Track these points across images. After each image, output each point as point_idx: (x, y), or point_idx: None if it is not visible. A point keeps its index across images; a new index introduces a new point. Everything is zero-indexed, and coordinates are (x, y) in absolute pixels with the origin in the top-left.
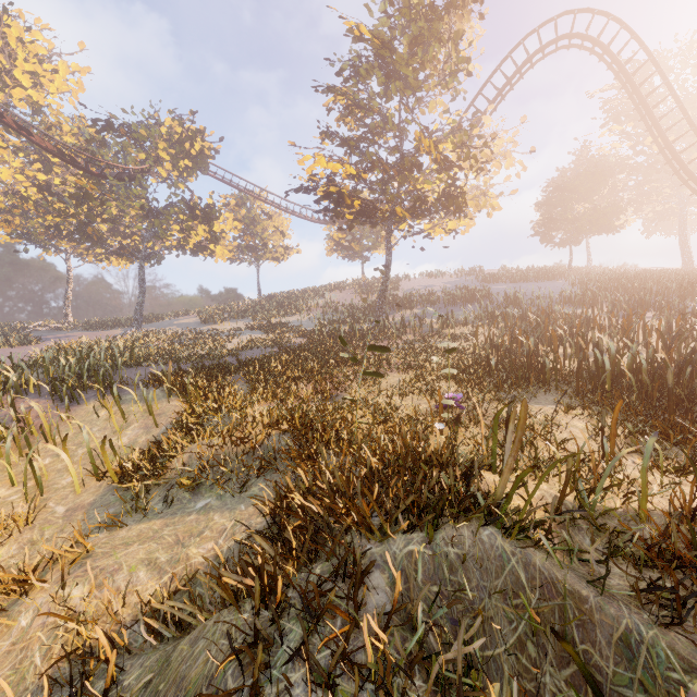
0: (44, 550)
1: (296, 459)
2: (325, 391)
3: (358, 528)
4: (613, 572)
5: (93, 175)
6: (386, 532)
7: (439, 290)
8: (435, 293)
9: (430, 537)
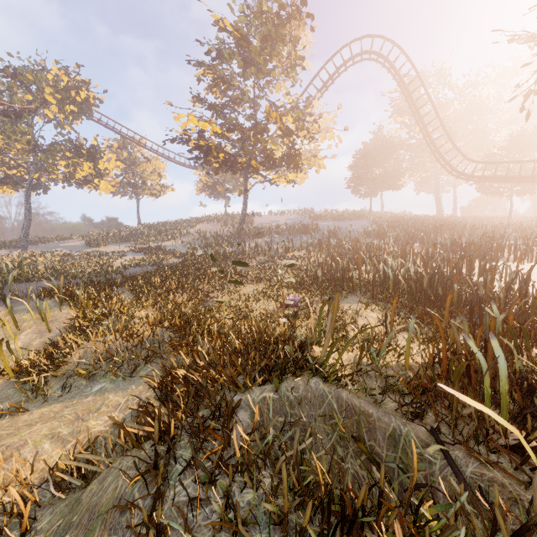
0: None
1: (177, 347)
2: (197, 298)
3: (228, 385)
4: (388, 400)
5: None
6: (247, 386)
7: (283, 224)
8: (279, 226)
9: (277, 385)
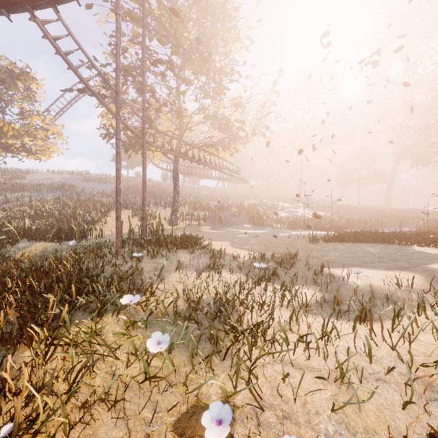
0: None
1: None
2: None
3: None
4: None
5: None
6: None
7: (53, 182)
8: (44, 184)
9: None
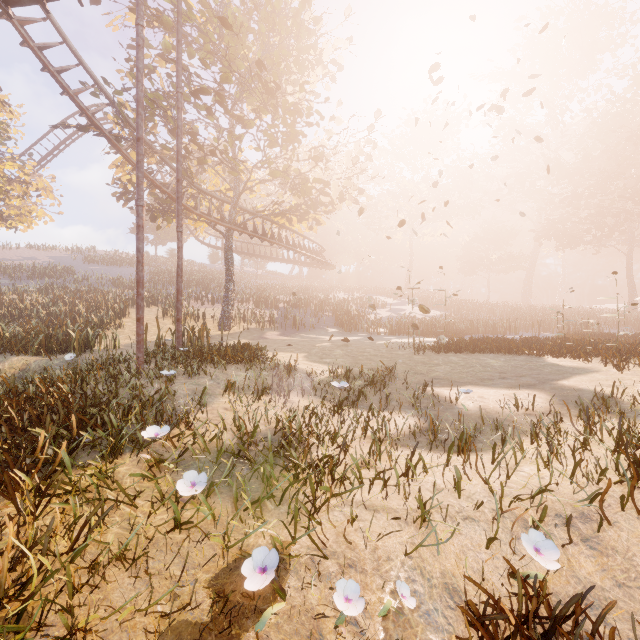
0: None
1: None
2: None
3: None
4: None
5: None
6: None
7: (37, 263)
8: (22, 267)
9: None
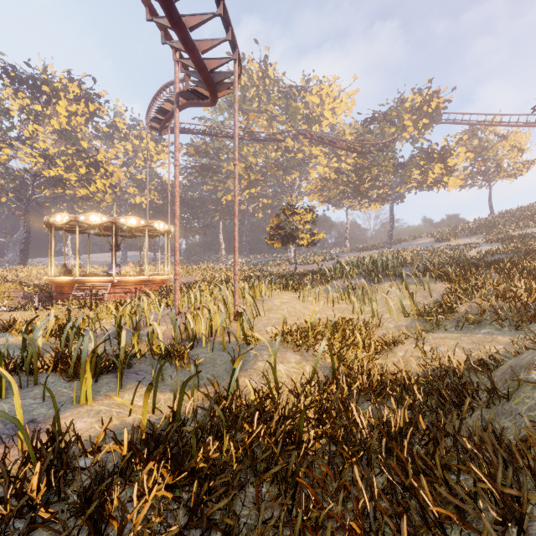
0: (397, 333)
1: None
2: None
3: None
4: None
5: (362, 155)
6: None
7: None
8: None
9: None
